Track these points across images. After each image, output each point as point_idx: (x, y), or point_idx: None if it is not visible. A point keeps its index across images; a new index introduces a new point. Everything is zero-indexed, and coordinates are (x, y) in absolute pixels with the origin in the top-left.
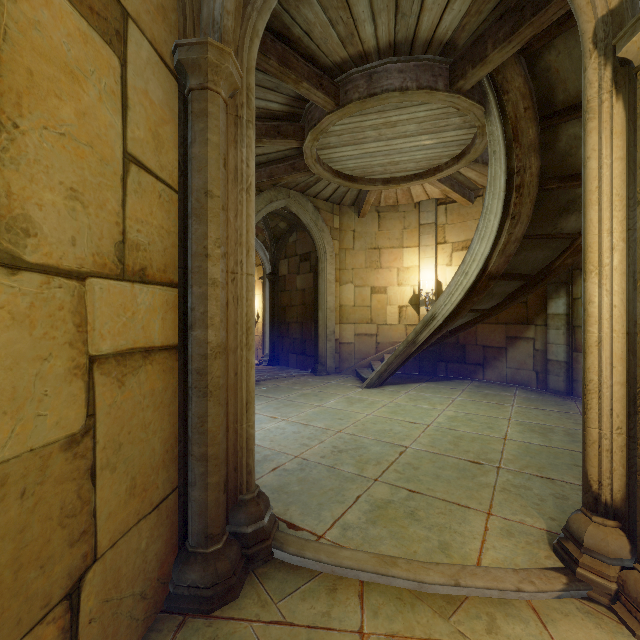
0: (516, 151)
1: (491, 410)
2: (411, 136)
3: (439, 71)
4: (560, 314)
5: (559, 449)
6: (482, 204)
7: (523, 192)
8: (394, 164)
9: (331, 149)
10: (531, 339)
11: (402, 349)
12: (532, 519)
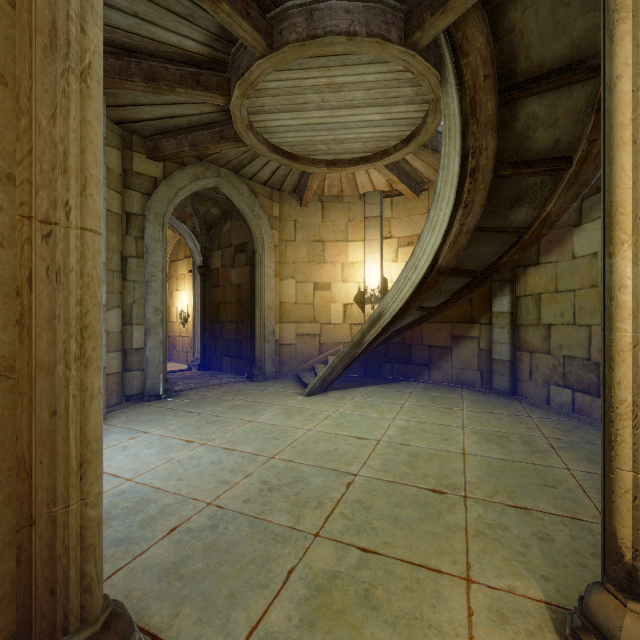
0: (473, 128)
1: (442, 416)
2: (358, 107)
3: (392, 19)
4: (505, 312)
5: (522, 463)
6: (428, 198)
7: (477, 177)
8: (339, 142)
9: (266, 114)
10: (476, 338)
11: (347, 351)
12: (523, 583)
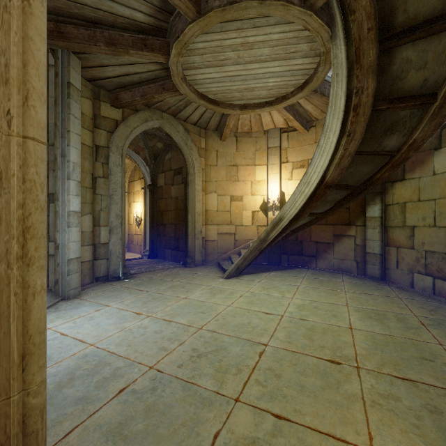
0: (357, 72)
1: (330, 296)
2: (265, 61)
3: None
4: (376, 217)
5: (401, 338)
6: (315, 132)
7: (359, 111)
8: (250, 90)
9: (196, 70)
10: (353, 236)
11: (256, 245)
12: None
